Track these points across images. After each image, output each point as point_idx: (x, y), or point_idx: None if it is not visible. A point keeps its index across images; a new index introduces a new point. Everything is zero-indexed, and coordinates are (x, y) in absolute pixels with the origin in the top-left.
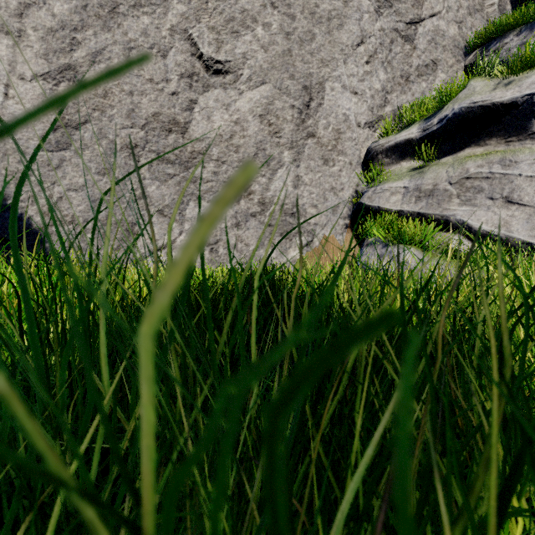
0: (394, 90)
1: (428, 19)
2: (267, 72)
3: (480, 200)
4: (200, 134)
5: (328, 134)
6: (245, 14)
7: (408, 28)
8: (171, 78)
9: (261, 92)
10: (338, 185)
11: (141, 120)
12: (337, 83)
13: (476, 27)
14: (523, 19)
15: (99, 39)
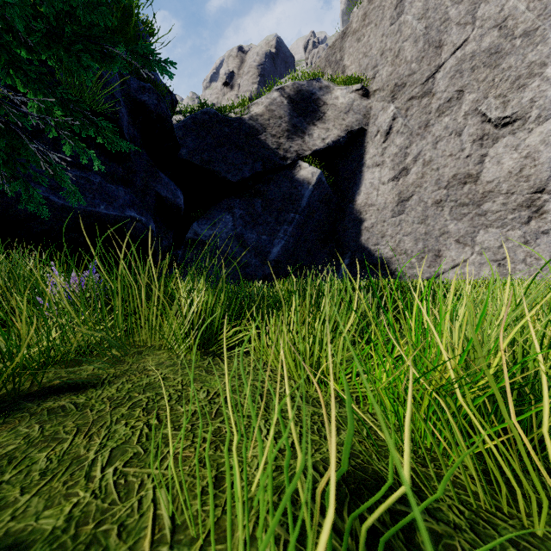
0: None
1: None
2: None
3: None
4: (490, 177)
5: None
6: (531, 66)
7: None
8: (465, 147)
9: None
10: None
11: (444, 183)
12: None
13: None
14: None
15: (419, 147)
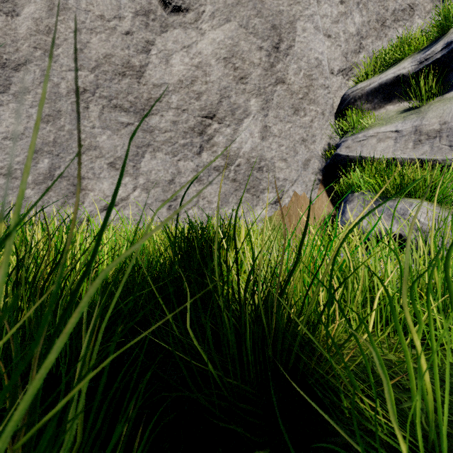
0: (370, 35)
1: None
2: (231, 8)
3: None
4: (157, 79)
5: (298, 80)
6: None
7: None
8: (125, 16)
9: (225, 31)
10: (309, 137)
11: (91, 62)
12: (309, 23)
13: None
14: None
15: None
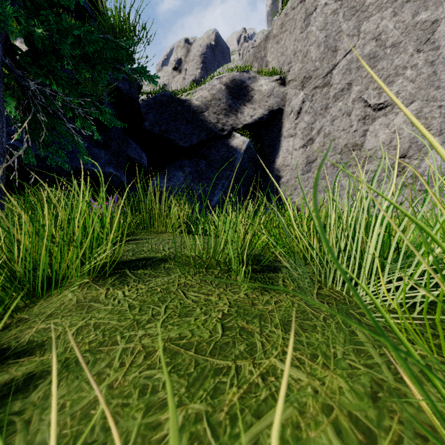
0: None
1: None
2: (415, 94)
3: None
4: (370, 146)
5: None
6: (397, 68)
7: None
8: (353, 124)
9: (410, 108)
10: None
11: (339, 150)
12: None
13: None
14: None
15: (321, 123)
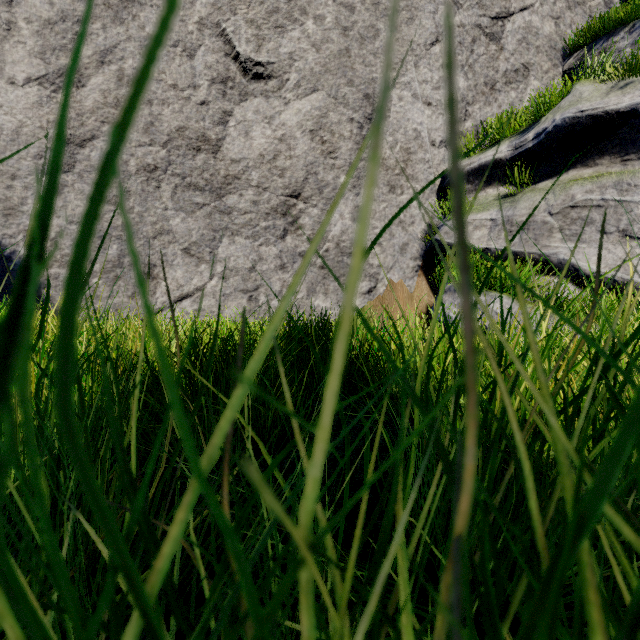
0: (477, 101)
1: (518, 13)
2: (319, 76)
3: (589, 234)
4: (236, 153)
5: (395, 154)
6: (292, 4)
7: (493, 24)
8: (200, 84)
9: (312, 101)
10: (407, 217)
11: (162, 136)
12: (406, 91)
13: (576, 24)
14: (637, 12)
15: (110, 34)
